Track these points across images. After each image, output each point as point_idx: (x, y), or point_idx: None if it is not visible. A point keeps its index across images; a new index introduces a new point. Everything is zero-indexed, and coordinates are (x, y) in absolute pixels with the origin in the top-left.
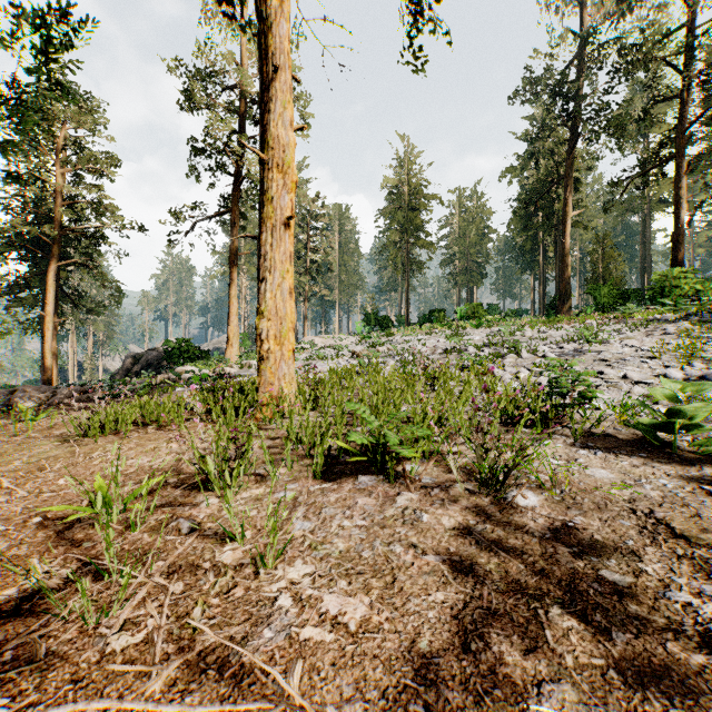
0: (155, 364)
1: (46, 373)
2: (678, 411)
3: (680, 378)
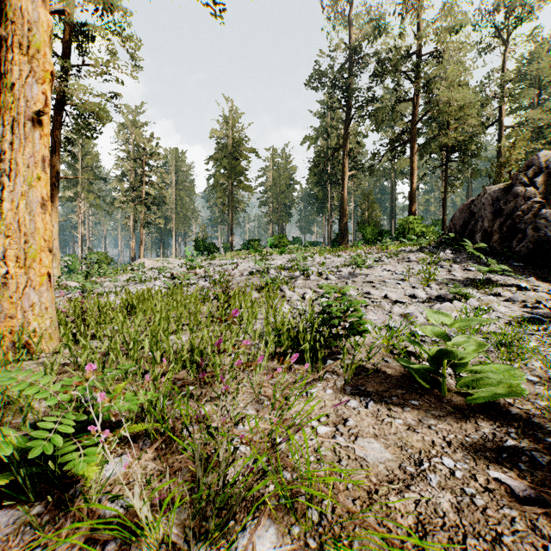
0: None
1: None
2: (451, 351)
3: (424, 298)
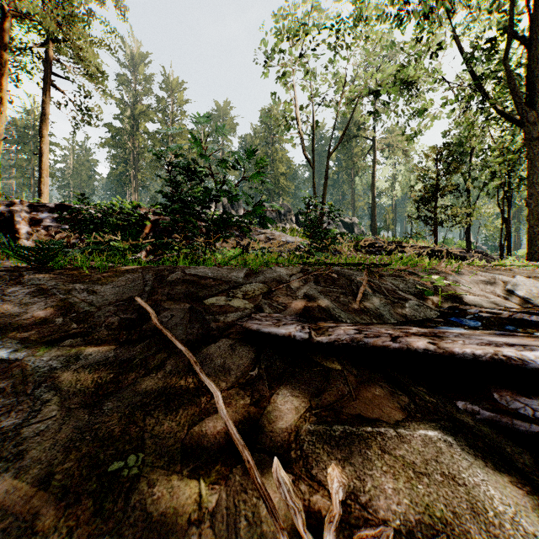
0: None
1: None
2: None
3: None
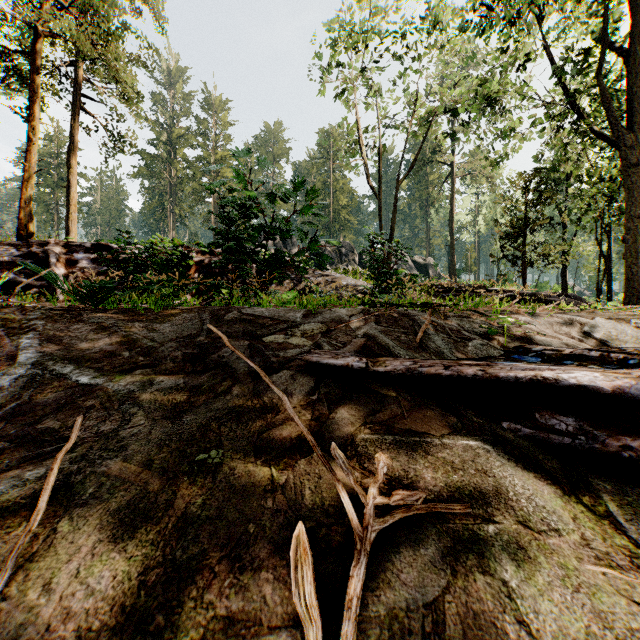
0: None
1: None
2: None
3: None
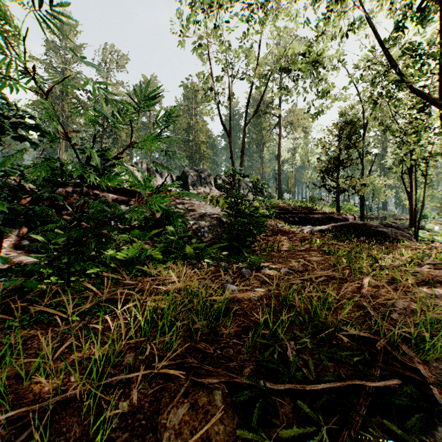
0: None
1: None
2: None
3: None
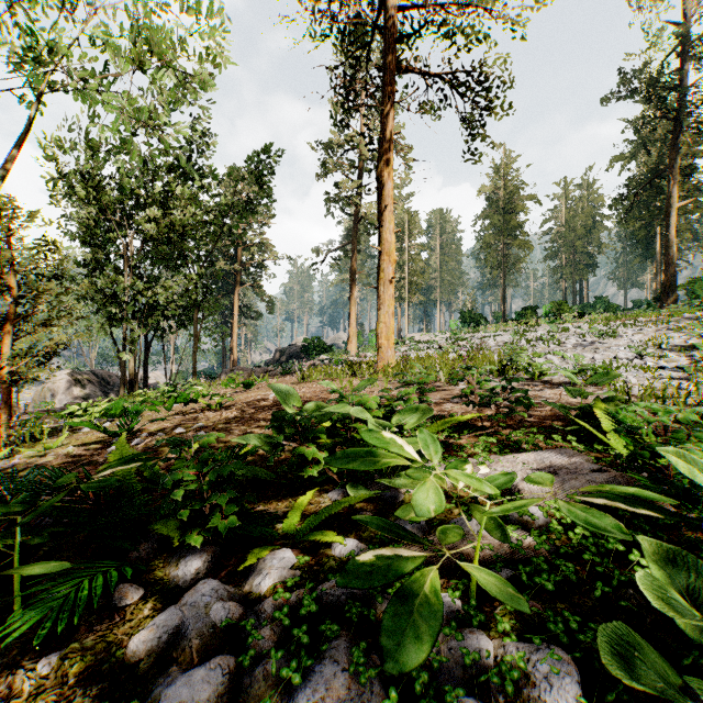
0: (294, 356)
1: (233, 361)
2: (532, 363)
3: (623, 358)
